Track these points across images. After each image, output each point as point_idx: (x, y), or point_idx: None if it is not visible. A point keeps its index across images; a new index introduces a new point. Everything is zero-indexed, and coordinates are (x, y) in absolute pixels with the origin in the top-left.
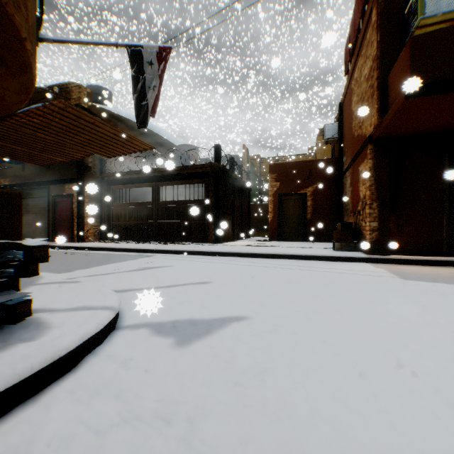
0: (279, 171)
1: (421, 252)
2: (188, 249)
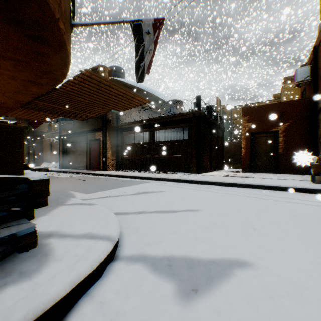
0: (251, 113)
1: None
2: (176, 177)
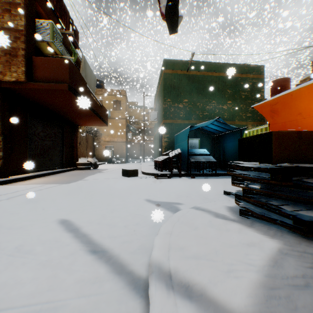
0: None
1: (20, 172)
2: None
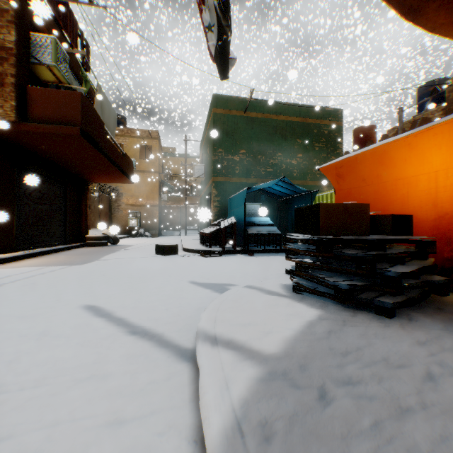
0: None
1: (4, 251)
2: None
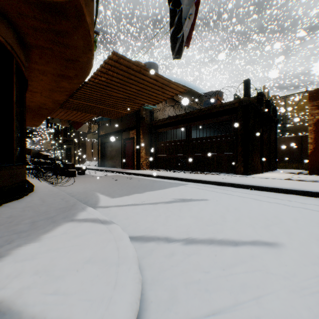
0: None
1: None
2: (219, 180)
